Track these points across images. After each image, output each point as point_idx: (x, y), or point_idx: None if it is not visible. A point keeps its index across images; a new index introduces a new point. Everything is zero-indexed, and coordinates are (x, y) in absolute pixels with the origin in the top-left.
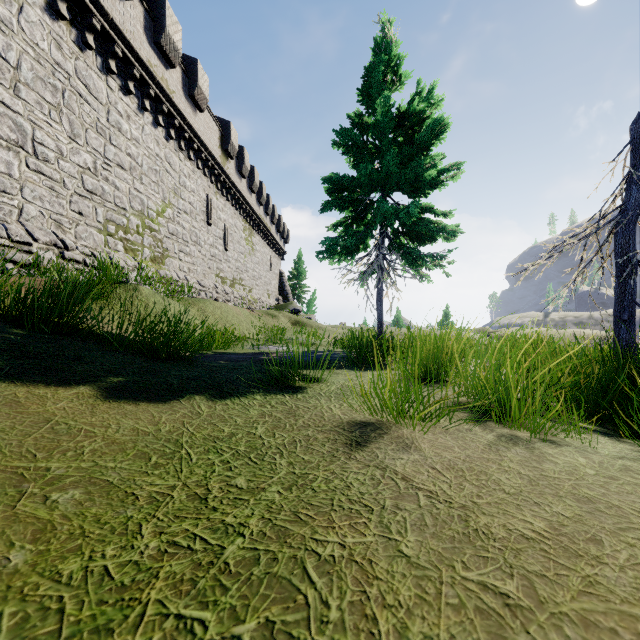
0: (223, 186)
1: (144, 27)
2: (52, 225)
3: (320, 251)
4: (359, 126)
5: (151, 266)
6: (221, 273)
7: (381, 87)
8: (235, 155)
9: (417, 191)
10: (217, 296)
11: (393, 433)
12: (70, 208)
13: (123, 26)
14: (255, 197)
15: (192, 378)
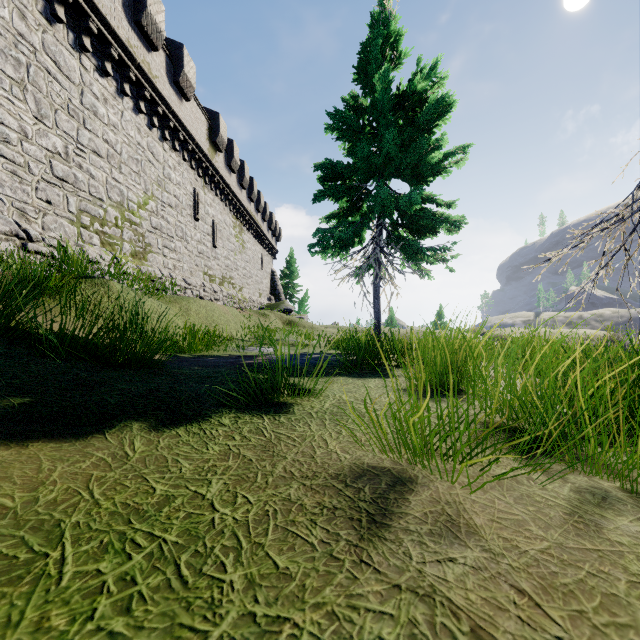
0: (211, 180)
1: (123, 4)
2: (14, 214)
3: (312, 244)
4: (354, 109)
5: (131, 262)
6: (209, 271)
7: (379, 63)
8: (224, 148)
9: (418, 178)
10: (205, 295)
11: (422, 491)
12: (36, 196)
13: (98, 0)
14: (245, 193)
15: (142, 393)
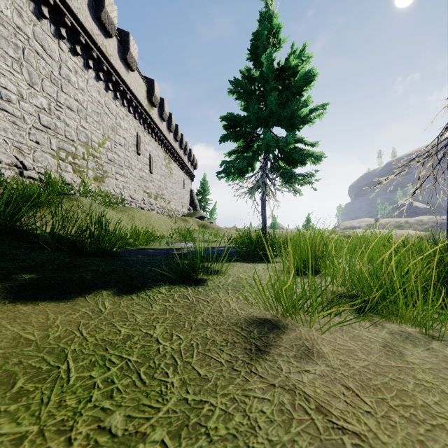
0: (149, 127)
1: (88, 5)
2: (14, 151)
3: (219, 172)
4: (248, 78)
5: (94, 183)
6: (147, 190)
7: (265, 47)
8: (158, 104)
9: (292, 126)
10: (144, 206)
11: (291, 332)
12: (29, 138)
13: (71, 3)
14: (172, 135)
15: (107, 272)
